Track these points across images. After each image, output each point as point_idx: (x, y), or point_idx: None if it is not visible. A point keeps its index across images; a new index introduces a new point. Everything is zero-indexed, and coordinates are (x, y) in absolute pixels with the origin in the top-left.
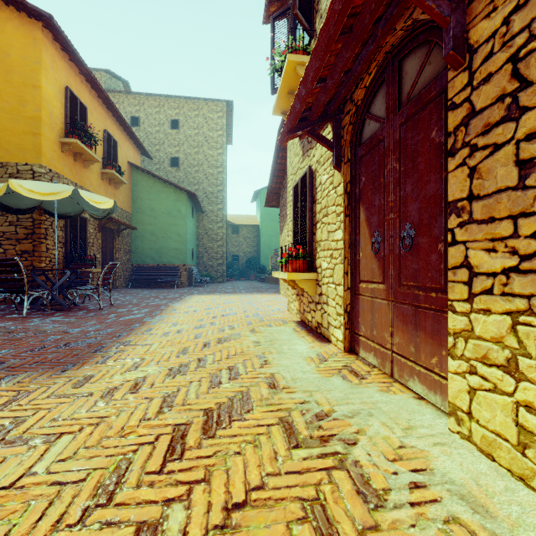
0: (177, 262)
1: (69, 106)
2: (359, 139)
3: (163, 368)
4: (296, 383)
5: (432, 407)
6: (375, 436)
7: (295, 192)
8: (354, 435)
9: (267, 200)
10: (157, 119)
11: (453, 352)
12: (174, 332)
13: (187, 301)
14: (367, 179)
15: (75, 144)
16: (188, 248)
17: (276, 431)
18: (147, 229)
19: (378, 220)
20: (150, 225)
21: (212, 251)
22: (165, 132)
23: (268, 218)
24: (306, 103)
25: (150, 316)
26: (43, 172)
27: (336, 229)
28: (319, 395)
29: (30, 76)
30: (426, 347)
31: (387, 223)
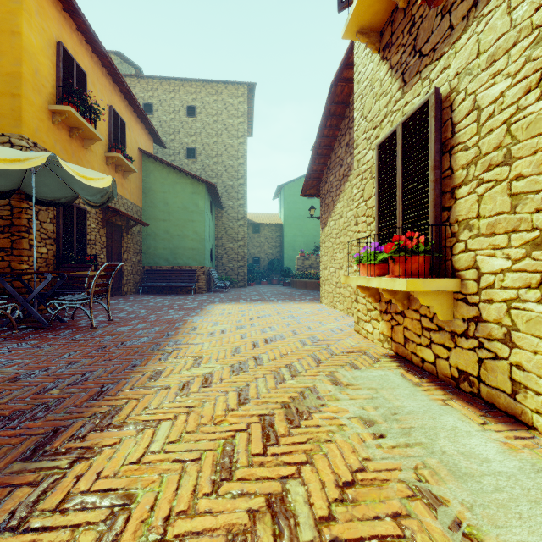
0: (194, 264)
1: (61, 66)
2: None
3: None
4: None
5: None
6: None
7: (381, 151)
8: None
9: (305, 187)
10: (172, 105)
11: None
12: (198, 381)
13: (209, 314)
14: None
15: (69, 113)
16: (206, 248)
17: None
18: (161, 227)
19: None
20: (163, 222)
21: (232, 252)
22: (180, 120)
23: (292, 215)
24: None
25: (159, 342)
26: (24, 146)
27: None
28: None
29: (7, 20)
30: None
31: None
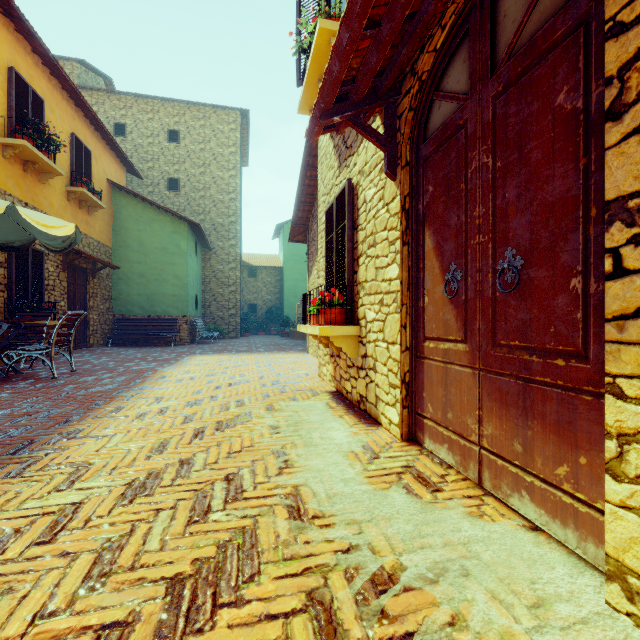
0: (174, 312)
1: (14, 95)
2: (424, 131)
3: (118, 481)
4: (334, 506)
5: (559, 548)
6: (486, 632)
7: (328, 217)
8: (448, 633)
9: (292, 233)
10: (150, 128)
11: (617, 467)
12: (154, 412)
13: (184, 364)
14: (436, 188)
15: (24, 147)
16: (189, 294)
17: (302, 632)
18: (135, 269)
19: (456, 247)
20: (138, 264)
21: (222, 299)
22: (160, 146)
23: (293, 258)
24: (348, 63)
25: (125, 388)
26: None
27: (388, 264)
28: (374, 531)
29: None
30: (546, 446)
31: (471, 250)
